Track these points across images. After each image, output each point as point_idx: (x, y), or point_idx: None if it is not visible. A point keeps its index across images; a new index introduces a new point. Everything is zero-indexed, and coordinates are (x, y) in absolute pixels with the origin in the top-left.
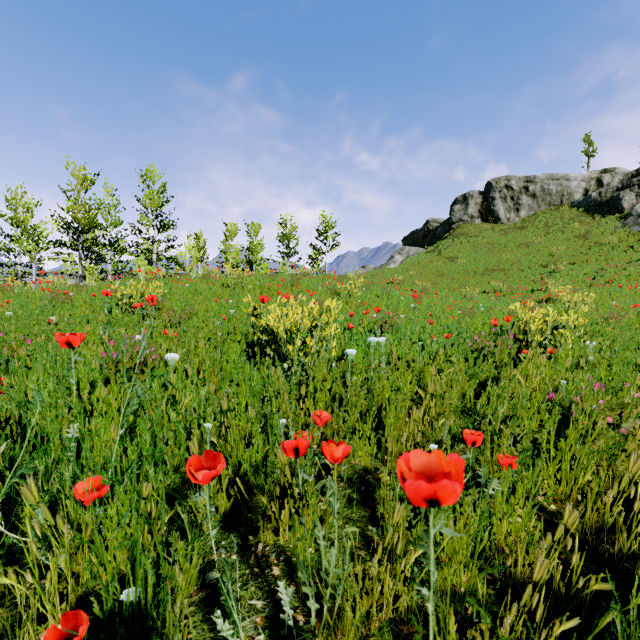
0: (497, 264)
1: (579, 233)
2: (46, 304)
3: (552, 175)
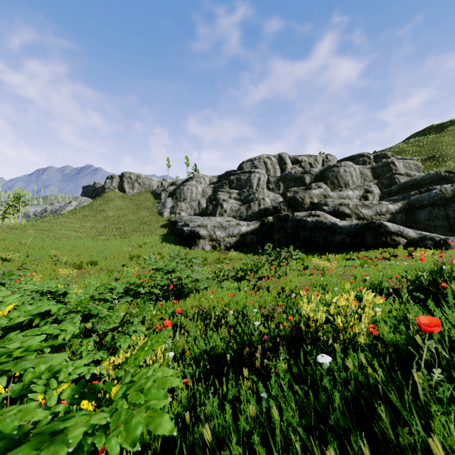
0: (112, 217)
1: (147, 206)
2: None
3: (147, 177)
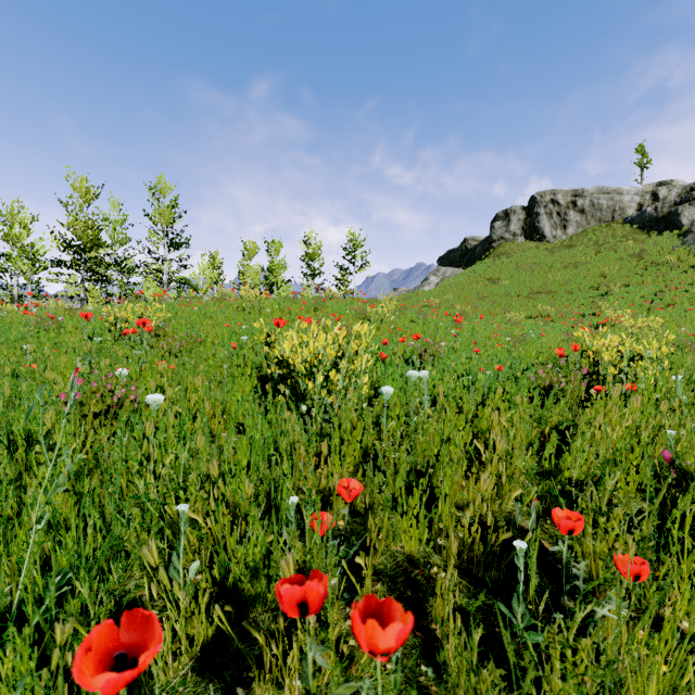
0: (543, 286)
1: (633, 252)
2: (29, 330)
3: (603, 188)
